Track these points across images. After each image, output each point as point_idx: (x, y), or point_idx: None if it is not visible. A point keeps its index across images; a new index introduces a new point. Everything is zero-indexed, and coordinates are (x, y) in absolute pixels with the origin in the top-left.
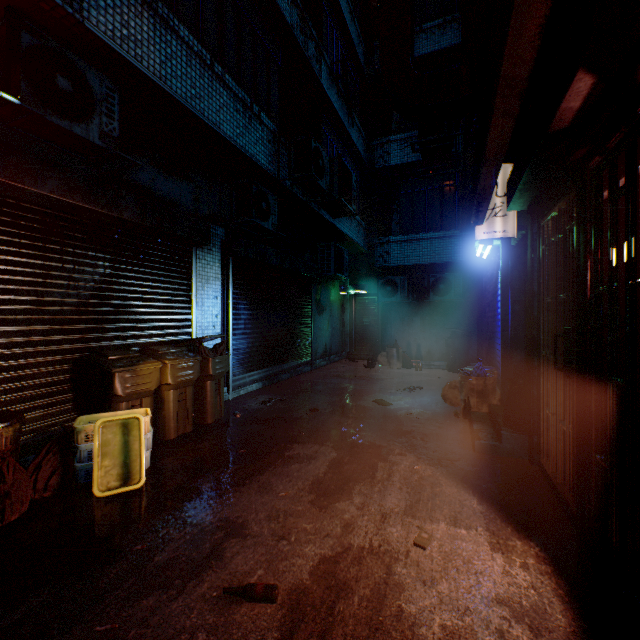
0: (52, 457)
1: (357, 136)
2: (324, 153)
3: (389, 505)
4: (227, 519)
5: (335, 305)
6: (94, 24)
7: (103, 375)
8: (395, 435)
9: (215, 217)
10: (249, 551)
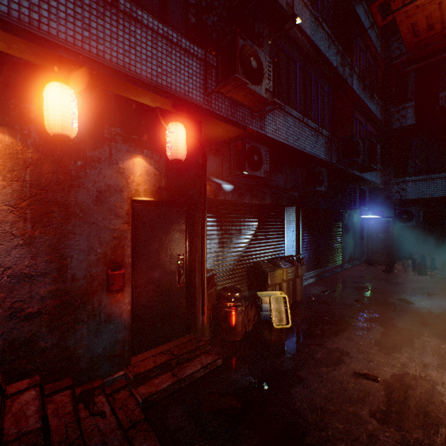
0: (253, 308)
1: (375, 107)
2: (360, 141)
3: (426, 361)
4: (337, 348)
5: (356, 225)
6: (267, 132)
7: (262, 275)
8: (422, 325)
9: (293, 188)
10: (355, 362)
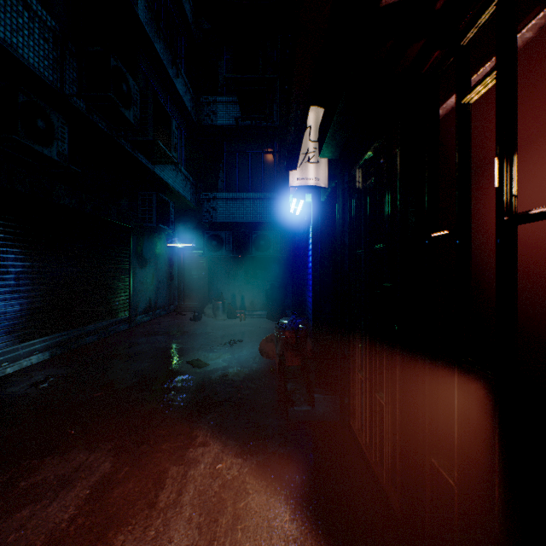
0: None
1: (184, 90)
2: (132, 80)
3: None
4: None
5: (162, 258)
6: None
7: None
8: (203, 411)
9: None
10: None
